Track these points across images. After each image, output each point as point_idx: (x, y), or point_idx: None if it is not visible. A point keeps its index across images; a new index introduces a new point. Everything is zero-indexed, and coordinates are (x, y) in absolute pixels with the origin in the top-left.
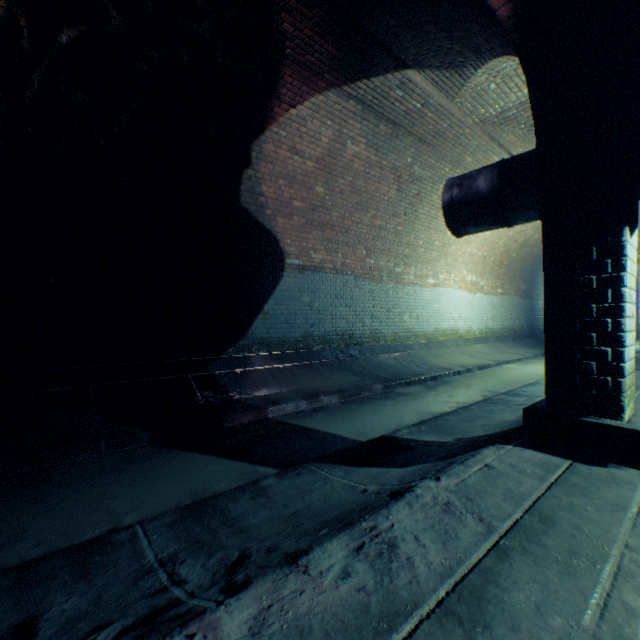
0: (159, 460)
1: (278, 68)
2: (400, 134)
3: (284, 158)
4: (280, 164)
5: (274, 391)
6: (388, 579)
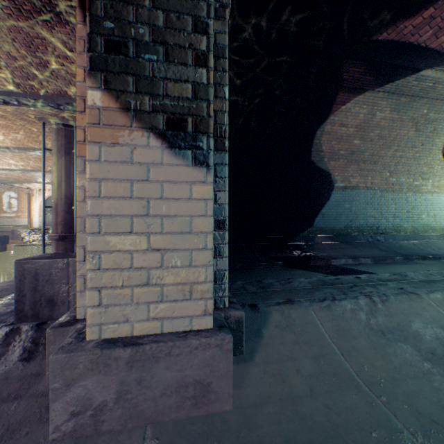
0: (291, 270)
1: (337, 91)
2: (416, 99)
3: (335, 130)
4: (333, 134)
5: (331, 254)
6: (403, 277)
